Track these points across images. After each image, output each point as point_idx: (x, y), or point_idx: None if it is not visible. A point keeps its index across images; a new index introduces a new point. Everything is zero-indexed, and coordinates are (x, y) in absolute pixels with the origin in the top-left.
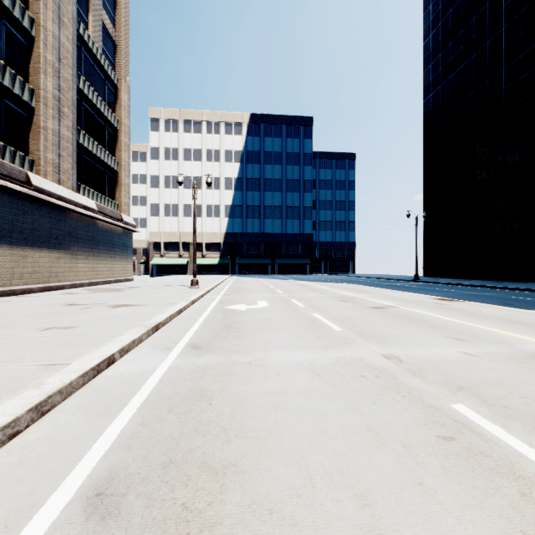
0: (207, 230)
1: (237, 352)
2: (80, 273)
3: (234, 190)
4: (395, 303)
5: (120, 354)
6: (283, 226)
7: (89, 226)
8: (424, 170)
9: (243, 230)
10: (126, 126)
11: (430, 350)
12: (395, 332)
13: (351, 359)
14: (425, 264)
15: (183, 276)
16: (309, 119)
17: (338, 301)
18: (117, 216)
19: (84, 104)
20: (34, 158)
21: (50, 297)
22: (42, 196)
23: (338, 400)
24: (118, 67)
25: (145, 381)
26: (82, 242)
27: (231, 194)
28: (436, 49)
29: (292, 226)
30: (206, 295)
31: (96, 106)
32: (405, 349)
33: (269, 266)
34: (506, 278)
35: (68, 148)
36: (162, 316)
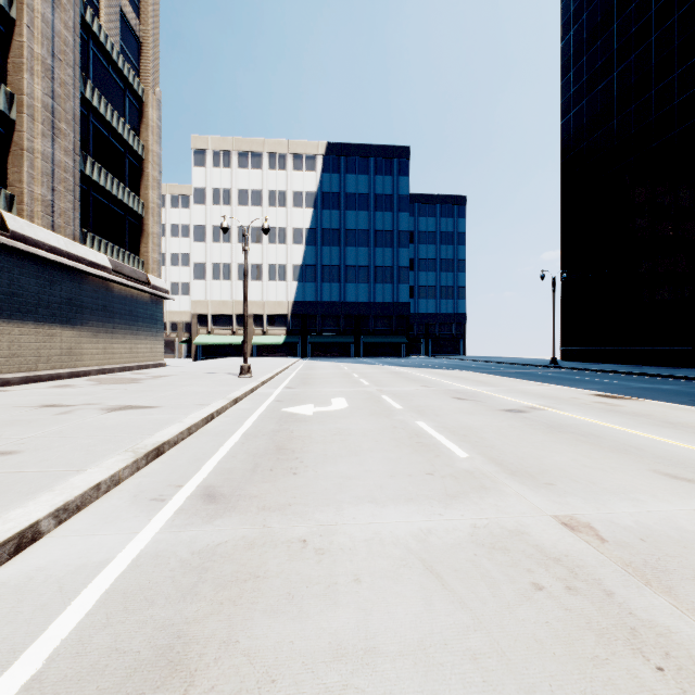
0: (270, 298)
1: (284, 510)
2: (85, 357)
3: (305, 244)
4: (539, 403)
5: (58, 519)
6: (371, 293)
7: (100, 291)
8: (562, 216)
9: (317, 298)
10: (155, 155)
11: (643, 506)
12: (560, 460)
13: (501, 532)
14: (563, 343)
15: (236, 359)
16: (406, 149)
17: (451, 399)
18: (141, 277)
19: (92, 120)
20: (15, 192)
21: (29, 392)
22: (23, 247)
23: (505, 689)
24: (143, 73)
25: (66, 603)
26: (88, 313)
27: (301, 250)
28: (579, 51)
29: (383, 293)
30: (260, 389)
31: (111, 125)
32: (593, 502)
33: (352, 346)
34: (681, 363)
35: (68, 180)
36: (174, 429)
